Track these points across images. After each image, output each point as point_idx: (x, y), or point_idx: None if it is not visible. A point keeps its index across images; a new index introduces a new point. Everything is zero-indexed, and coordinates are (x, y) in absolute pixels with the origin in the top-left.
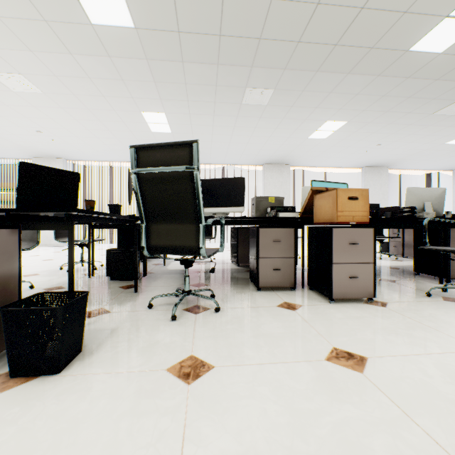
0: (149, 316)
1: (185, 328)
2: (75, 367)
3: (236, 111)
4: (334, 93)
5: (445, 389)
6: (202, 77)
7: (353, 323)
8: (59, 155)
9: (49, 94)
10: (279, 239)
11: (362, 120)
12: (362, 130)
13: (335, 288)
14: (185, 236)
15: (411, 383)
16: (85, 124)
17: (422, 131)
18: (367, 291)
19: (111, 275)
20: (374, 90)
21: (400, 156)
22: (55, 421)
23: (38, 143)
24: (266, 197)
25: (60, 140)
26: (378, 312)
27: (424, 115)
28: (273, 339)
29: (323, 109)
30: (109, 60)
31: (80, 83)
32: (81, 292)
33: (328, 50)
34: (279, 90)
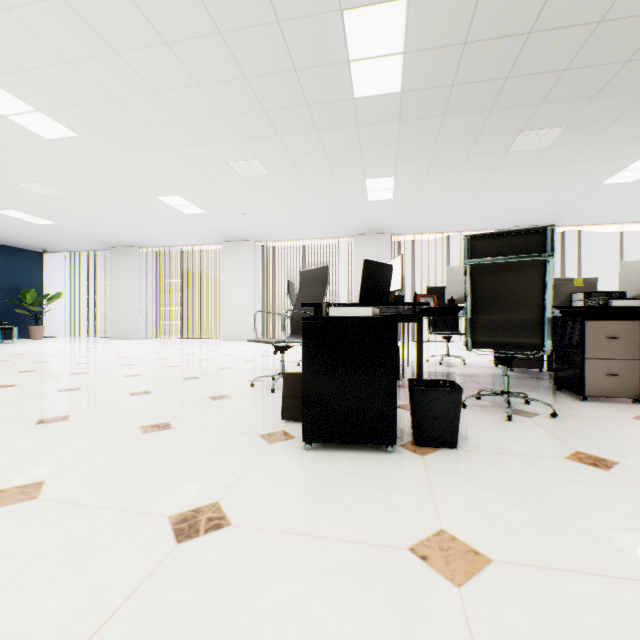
0: (474, 415)
1: (534, 428)
2: (463, 446)
3: (494, 162)
4: None
5: None
6: (461, 129)
7: None
8: (250, 237)
9: (273, 175)
10: (614, 335)
11: None
12: None
13: None
14: (523, 329)
15: None
16: (295, 200)
17: None
18: None
19: None
20: None
21: None
22: (508, 476)
23: (236, 226)
24: (570, 279)
25: (260, 221)
26: None
27: None
28: None
29: None
30: (355, 130)
31: (311, 159)
32: (444, 381)
33: None
34: (573, 126)
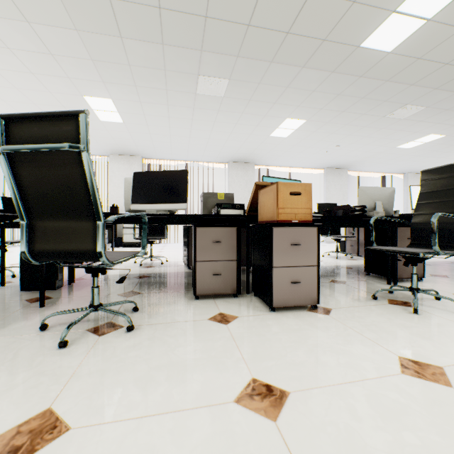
0: (33, 343)
1: (71, 359)
2: None
3: (191, 101)
4: (291, 88)
5: (374, 440)
6: (147, 59)
7: (288, 338)
8: None
9: None
10: (219, 239)
11: (321, 119)
12: (321, 130)
13: (276, 295)
14: (80, 237)
15: (333, 434)
16: (17, 106)
17: (376, 133)
18: (310, 297)
19: (23, 284)
20: (329, 88)
21: (358, 158)
22: None
23: None
24: (215, 193)
25: None
26: (319, 322)
27: (377, 117)
28: (180, 370)
29: (281, 105)
30: (29, 26)
31: None
32: None
33: (281, 38)
34: (235, 81)
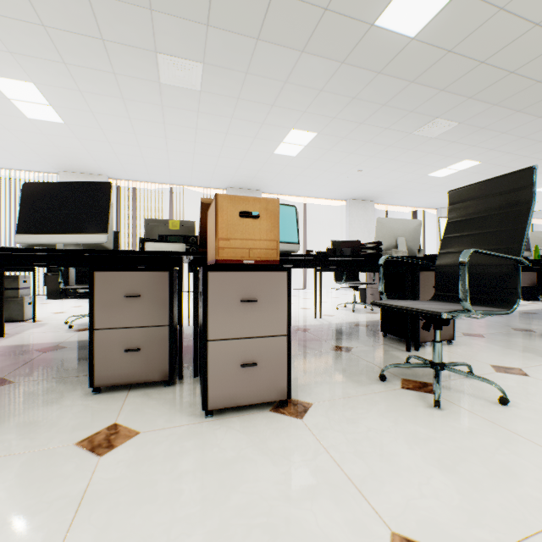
0: None
1: None
2: None
3: (157, 95)
4: (291, 84)
5: None
6: (69, 17)
7: (196, 491)
8: None
9: None
10: (138, 292)
11: (335, 133)
12: (337, 148)
13: (215, 388)
14: None
15: None
16: None
17: (403, 156)
18: (275, 387)
19: None
20: (341, 87)
21: (385, 188)
22: None
23: None
24: (166, 220)
25: None
26: (279, 437)
27: (403, 134)
28: None
29: (282, 108)
30: None
31: None
32: None
33: None
34: (212, 66)
